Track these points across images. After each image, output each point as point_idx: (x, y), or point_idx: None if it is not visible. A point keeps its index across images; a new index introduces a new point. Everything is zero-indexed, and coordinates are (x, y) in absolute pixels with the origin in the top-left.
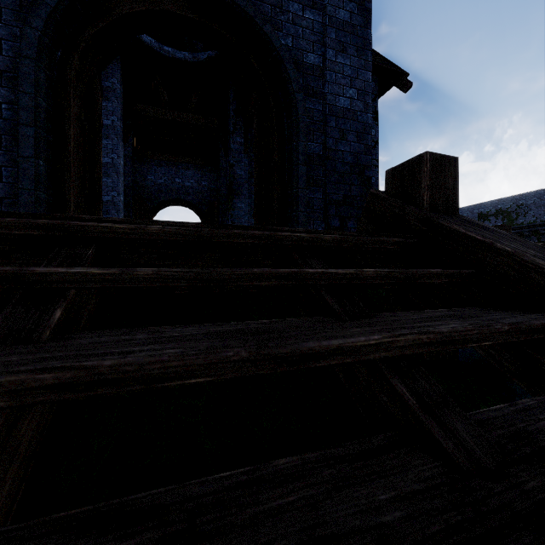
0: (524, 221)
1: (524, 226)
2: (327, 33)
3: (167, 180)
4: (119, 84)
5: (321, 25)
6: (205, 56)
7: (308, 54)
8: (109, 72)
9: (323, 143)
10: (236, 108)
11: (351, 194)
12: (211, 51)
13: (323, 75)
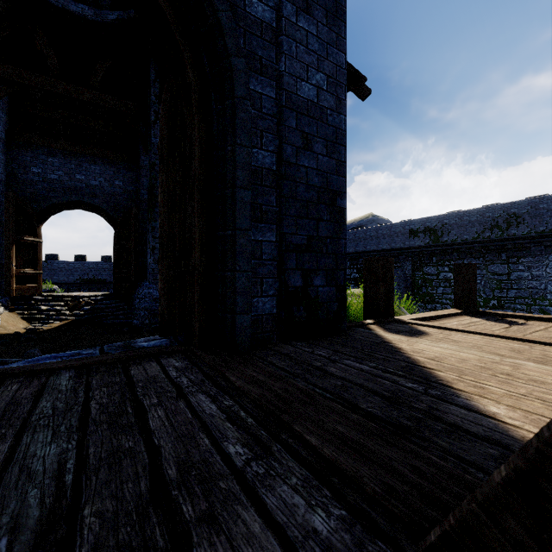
0: (447, 239)
1: (448, 244)
2: None
3: (63, 176)
4: None
5: None
6: (114, 16)
7: (253, 1)
8: None
9: (277, 152)
10: (159, 92)
11: (318, 234)
12: (122, 11)
13: (277, 41)
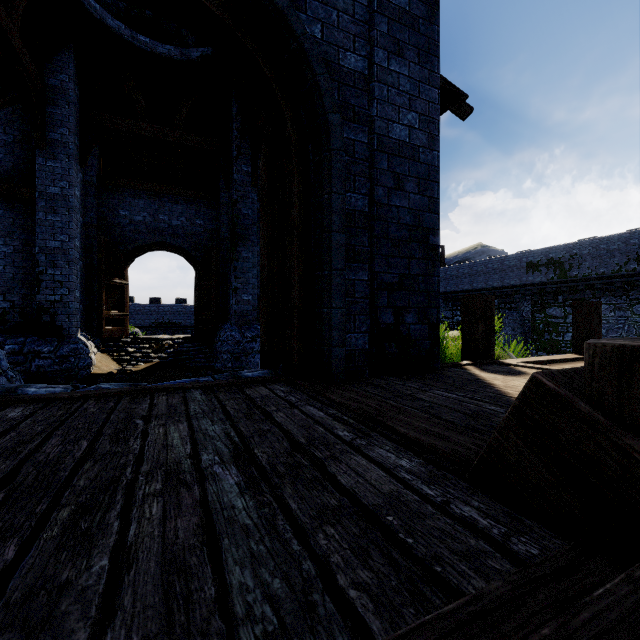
0: (578, 274)
1: (579, 280)
2: (375, 23)
3: (147, 217)
4: (72, 83)
5: (366, 9)
6: (198, 54)
7: (347, 54)
8: (56, 65)
9: (369, 194)
10: (241, 126)
11: (410, 272)
12: (206, 47)
13: (369, 88)
